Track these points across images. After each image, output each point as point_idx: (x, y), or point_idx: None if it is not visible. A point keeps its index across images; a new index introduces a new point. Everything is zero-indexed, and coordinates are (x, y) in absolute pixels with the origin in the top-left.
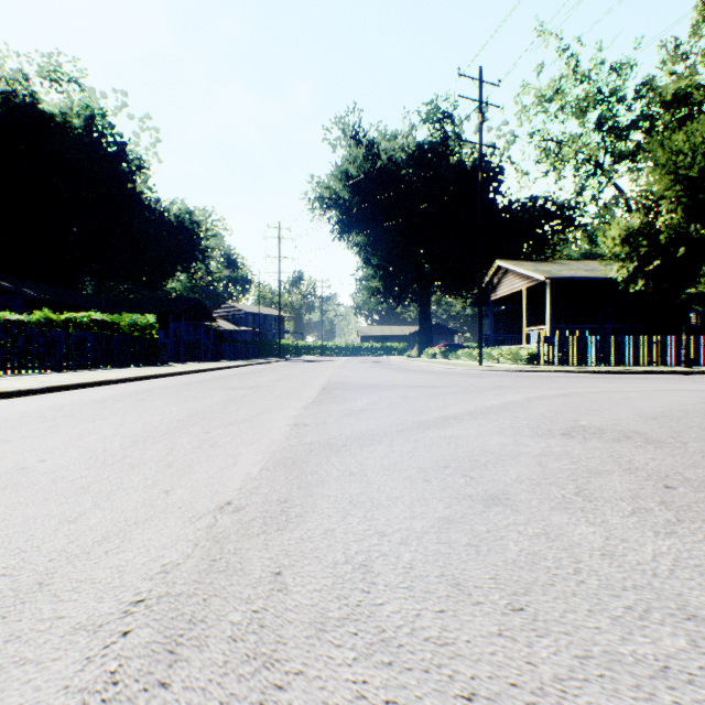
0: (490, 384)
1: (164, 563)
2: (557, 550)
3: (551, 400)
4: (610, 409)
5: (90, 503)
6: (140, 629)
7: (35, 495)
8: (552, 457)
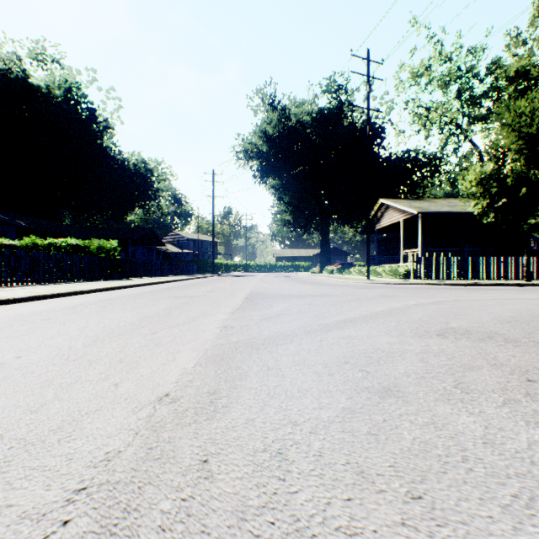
0: (377, 294)
1: (107, 451)
2: (445, 438)
3: (425, 307)
4: (473, 314)
5: (51, 395)
6: (79, 518)
7: (7, 387)
8: (431, 354)
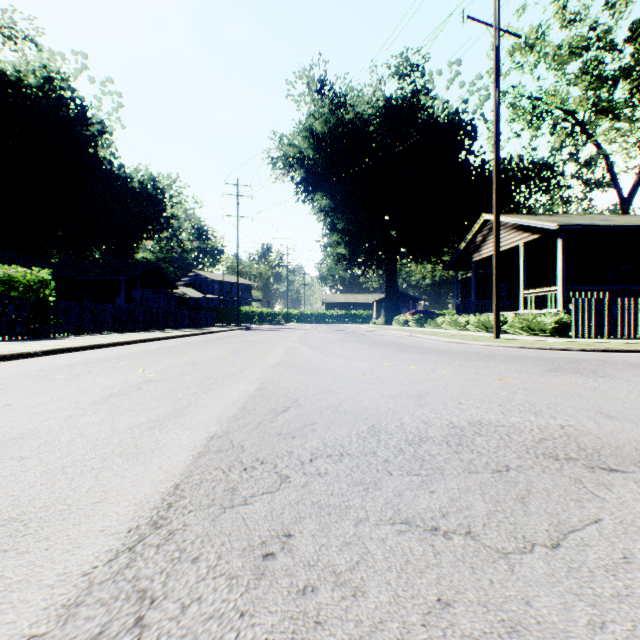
0: None
1: None
2: None
3: None
4: None
5: None
6: None
7: None
8: None
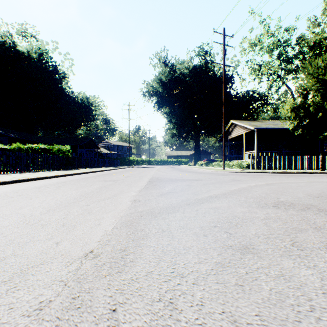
0: (230, 179)
1: (41, 301)
2: (294, 289)
3: (262, 187)
4: (293, 192)
5: (10, 252)
6: None
7: None
8: (271, 220)
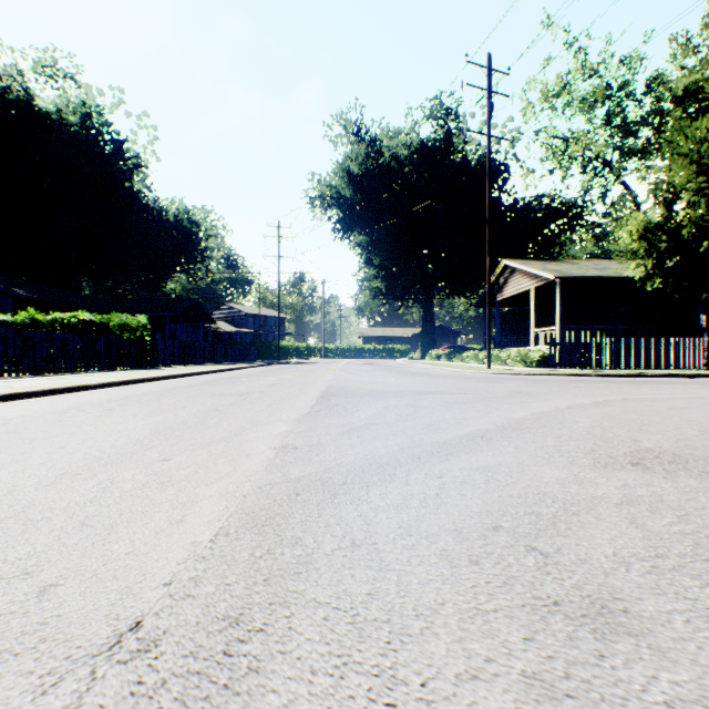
0: (507, 390)
1: None
2: None
3: (587, 411)
4: (666, 423)
5: None
6: None
7: None
8: (644, 508)
